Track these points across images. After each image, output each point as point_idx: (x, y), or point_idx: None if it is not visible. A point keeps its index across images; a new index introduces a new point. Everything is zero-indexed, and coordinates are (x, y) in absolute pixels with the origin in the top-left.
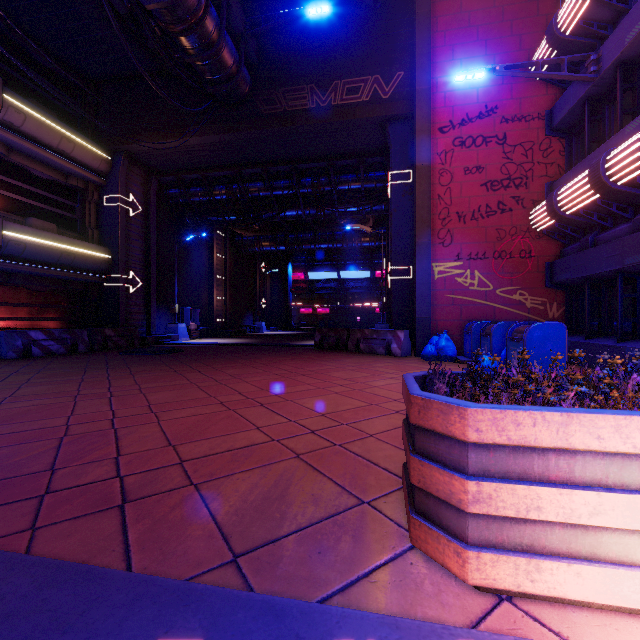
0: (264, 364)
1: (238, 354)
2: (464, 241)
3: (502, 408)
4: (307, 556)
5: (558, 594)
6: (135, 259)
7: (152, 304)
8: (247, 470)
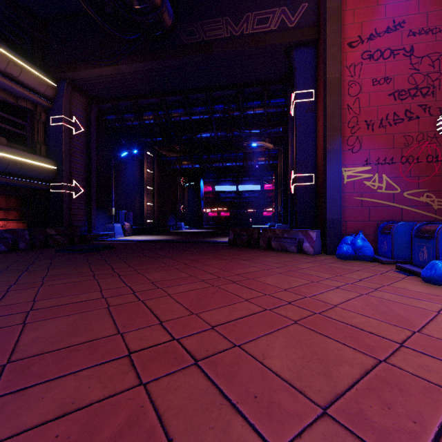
0: (187, 264)
1: (162, 252)
2: (372, 147)
3: None
4: None
5: None
6: (78, 170)
7: (93, 208)
8: None
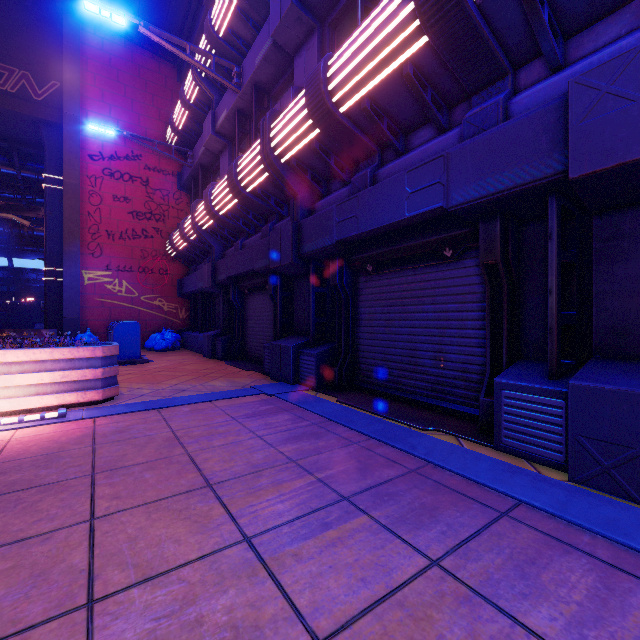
0: None
1: None
2: (113, 255)
3: None
4: None
5: None
6: None
7: None
8: None
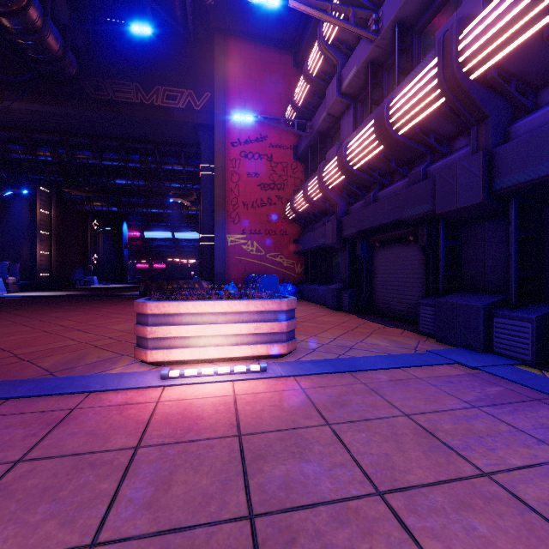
0: (88, 309)
1: (64, 303)
2: (247, 221)
3: (159, 302)
4: (88, 369)
5: (176, 359)
6: None
7: None
8: (62, 353)
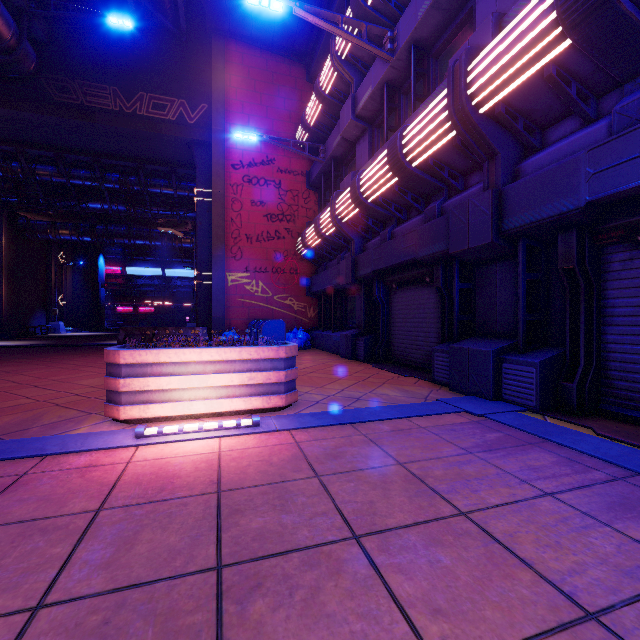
0: (50, 361)
1: (18, 355)
2: (251, 257)
3: (135, 349)
4: (45, 430)
5: (156, 416)
6: None
7: None
8: (12, 414)
